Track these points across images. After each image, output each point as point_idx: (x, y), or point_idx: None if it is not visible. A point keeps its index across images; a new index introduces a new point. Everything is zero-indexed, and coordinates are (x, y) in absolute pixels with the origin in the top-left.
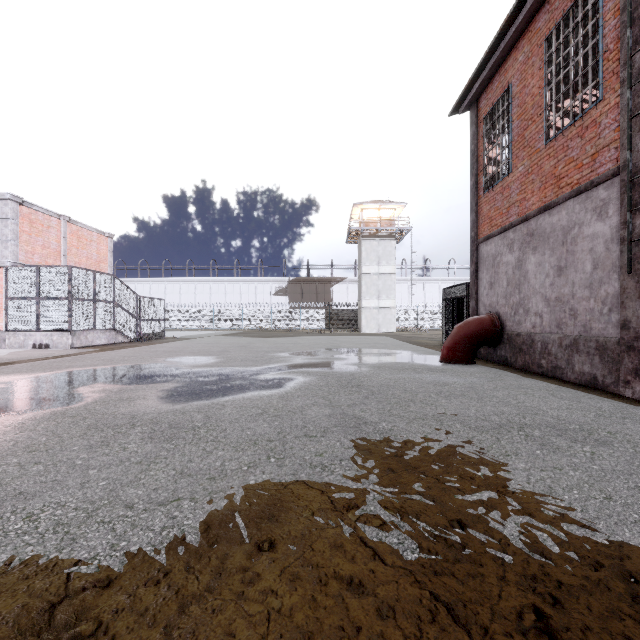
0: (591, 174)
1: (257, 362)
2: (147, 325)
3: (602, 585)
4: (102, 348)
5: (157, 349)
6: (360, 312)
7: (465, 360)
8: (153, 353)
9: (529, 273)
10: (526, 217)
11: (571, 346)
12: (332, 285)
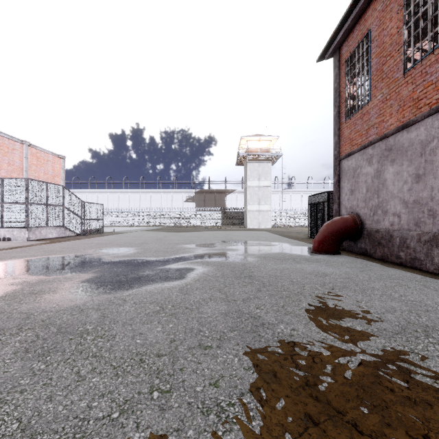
0: None
1: (167, 253)
2: (90, 223)
3: None
4: (52, 241)
5: (93, 241)
6: (246, 214)
7: (333, 251)
8: (88, 245)
9: (387, 181)
10: (385, 135)
11: (430, 241)
12: (226, 195)
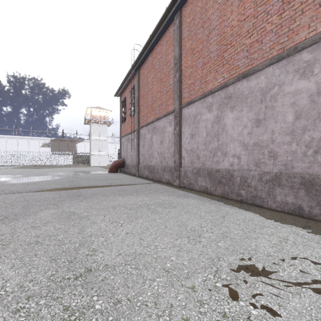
0: (134, 128)
1: (41, 175)
2: None
3: (94, 185)
4: None
5: None
6: (90, 157)
7: (114, 172)
8: None
9: (128, 148)
10: (128, 134)
11: (132, 166)
12: (77, 143)
